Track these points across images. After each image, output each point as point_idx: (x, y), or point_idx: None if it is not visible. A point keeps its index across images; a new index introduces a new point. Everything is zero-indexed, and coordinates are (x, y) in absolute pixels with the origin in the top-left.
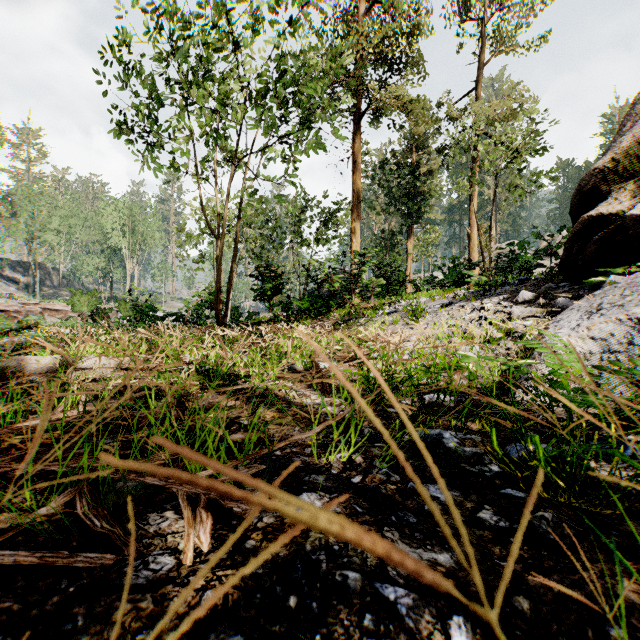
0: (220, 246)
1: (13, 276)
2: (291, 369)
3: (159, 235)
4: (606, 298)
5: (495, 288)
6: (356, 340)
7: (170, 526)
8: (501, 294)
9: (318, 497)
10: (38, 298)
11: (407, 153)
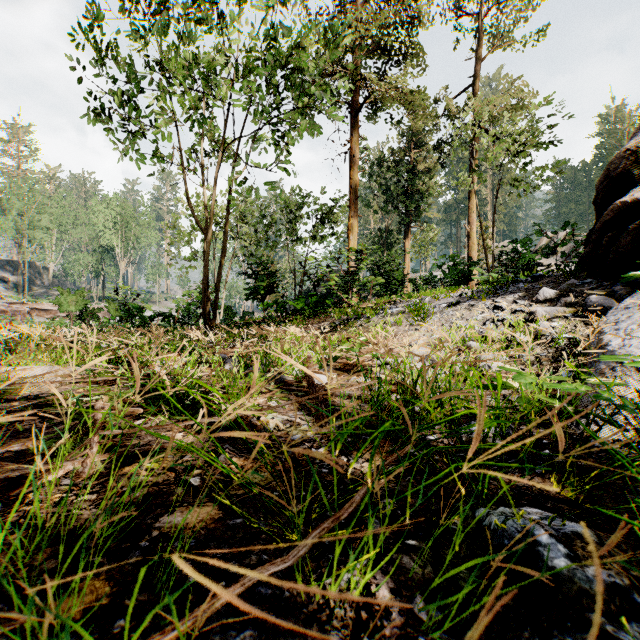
0: (207, 240)
1: (2, 275)
2: (280, 380)
3: (152, 234)
4: None
5: (508, 286)
6: (357, 344)
7: None
8: (515, 292)
9: None
10: (27, 298)
11: (405, 150)
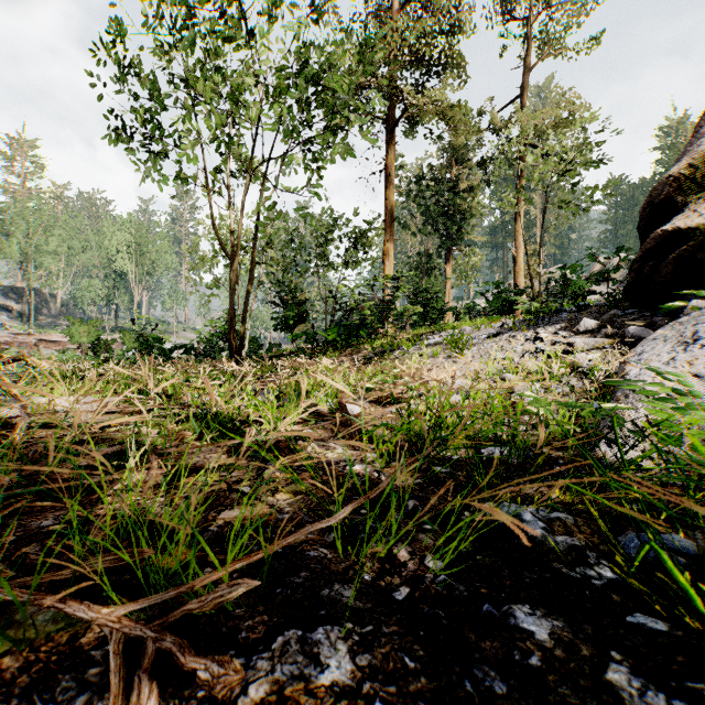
0: (234, 268)
1: (5, 303)
2: (313, 412)
3: (170, 258)
4: (701, 325)
5: (550, 316)
6: (391, 376)
7: (88, 704)
8: (557, 323)
9: (342, 634)
10: (33, 328)
11: (445, 167)
